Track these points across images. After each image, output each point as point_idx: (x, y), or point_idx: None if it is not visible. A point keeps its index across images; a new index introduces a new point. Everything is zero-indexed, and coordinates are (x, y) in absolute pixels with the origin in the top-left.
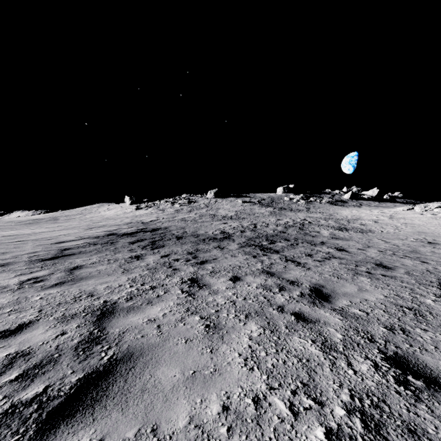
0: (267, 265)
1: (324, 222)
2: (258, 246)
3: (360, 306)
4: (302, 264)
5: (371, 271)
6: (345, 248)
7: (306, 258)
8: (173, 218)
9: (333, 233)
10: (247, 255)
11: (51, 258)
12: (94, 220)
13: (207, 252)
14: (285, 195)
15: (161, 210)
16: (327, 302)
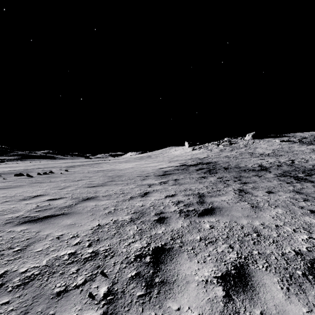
0: (297, 188)
1: None
2: (293, 176)
3: None
4: None
5: None
6: None
7: None
8: (219, 156)
9: None
10: (281, 182)
11: (162, 175)
12: (169, 157)
13: (248, 178)
14: None
15: (209, 150)
16: None
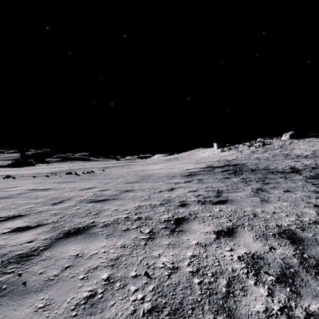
0: None
1: None
2: None
3: None
4: None
5: None
6: None
7: None
8: (249, 157)
9: None
10: (306, 183)
11: (188, 175)
12: (197, 159)
13: (273, 179)
14: None
15: (239, 152)
16: None
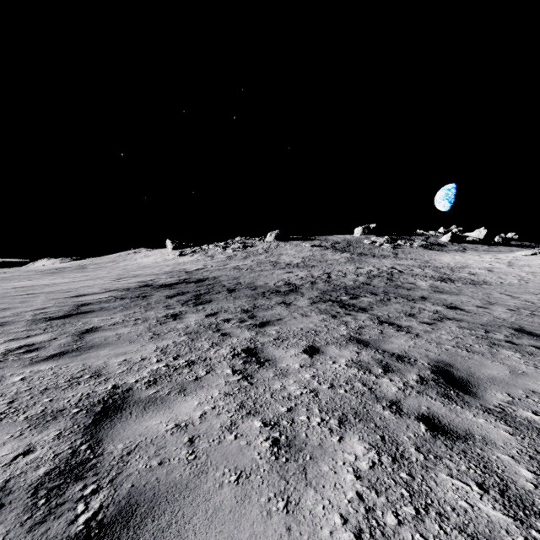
0: (354, 329)
1: (420, 271)
2: (337, 302)
3: (531, 404)
4: (406, 329)
5: (513, 340)
6: (458, 305)
7: (407, 318)
8: (225, 266)
9: (434, 285)
10: (323, 315)
11: (61, 317)
12: (127, 269)
13: (269, 310)
14: (365, 237)
15: (210, 256)
16: (470, 396)
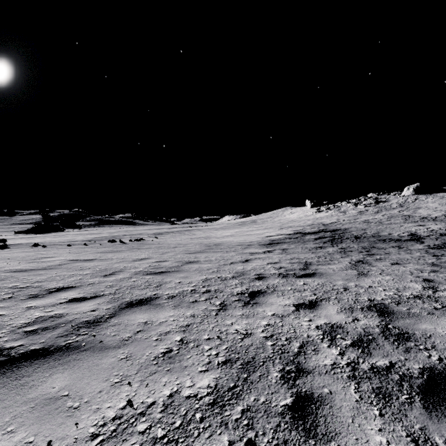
0: (440, 261)
1: None
2: None
3: None
4: None
5: None
6: None
7: None
8: (355, 220)
9: None
10: (425, 254)
11: (268, 244)
12: (282, 222)
13: (382, 249)
14: None
15: (342, 212)
16: None
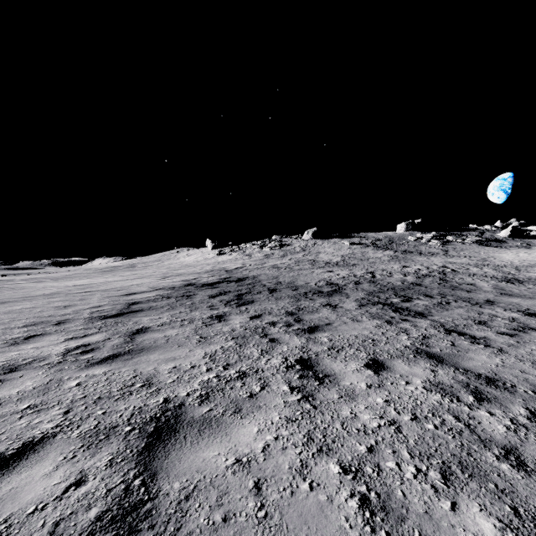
0: (418, 339)
1: (477, 271)
2: (387, 304)
3: None
4: (482, 341)
5: None
6: None
7: (479, 327)
8: (263, 265)
9: (498, 286)
10: (376, 320)
11: (114, 315)
12: (171, 268)
13: (314, 312)
14: (409, 233)
15: (247, 255)
16: None
